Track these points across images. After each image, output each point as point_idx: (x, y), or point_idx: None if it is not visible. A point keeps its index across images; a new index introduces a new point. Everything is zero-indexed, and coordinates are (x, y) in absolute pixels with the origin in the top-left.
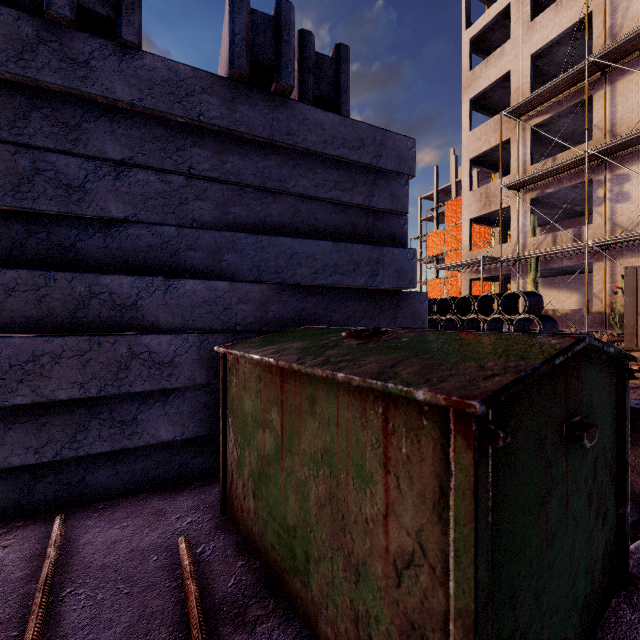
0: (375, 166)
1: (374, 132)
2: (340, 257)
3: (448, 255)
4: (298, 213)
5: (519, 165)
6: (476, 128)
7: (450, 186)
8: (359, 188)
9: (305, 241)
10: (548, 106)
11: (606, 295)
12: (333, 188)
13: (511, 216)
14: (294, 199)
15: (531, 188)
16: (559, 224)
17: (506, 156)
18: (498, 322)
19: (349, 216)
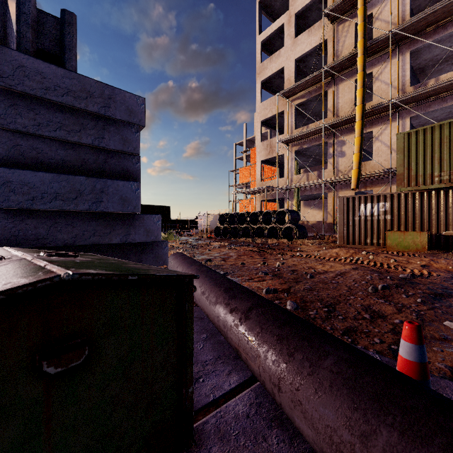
0: (104, 114)
1: (102, 87)
2: (61, 186)
3: (252, 183)
4: (17, 147)
5: (289, 128)
6: (264, 101)
7: (254, 138)
8: (88, 131)
9: (20, 171)
10: (304, 93)
11: (334, 213)
12: (58, 128)
13: (284, 161)
14: (12, 134)
15: (295, 144)
16: (313, 168)
17: (283, 122)
18: (274, 229)
19: (78, 153)
